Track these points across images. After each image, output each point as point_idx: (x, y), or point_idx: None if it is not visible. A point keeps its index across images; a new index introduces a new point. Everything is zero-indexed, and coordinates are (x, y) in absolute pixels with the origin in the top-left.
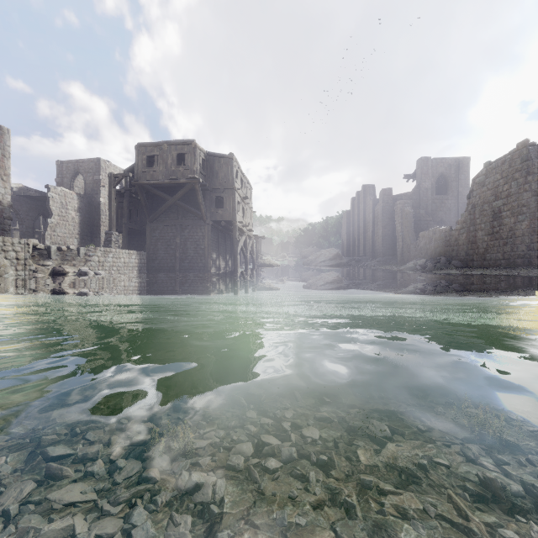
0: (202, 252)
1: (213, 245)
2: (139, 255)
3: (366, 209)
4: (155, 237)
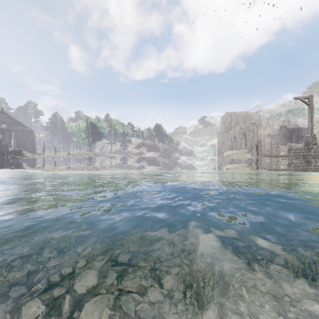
0: None
1: None
2: None
3: None
4: None
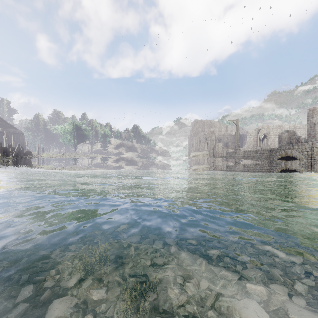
0: None
1: None
2: None
3: None
4: None
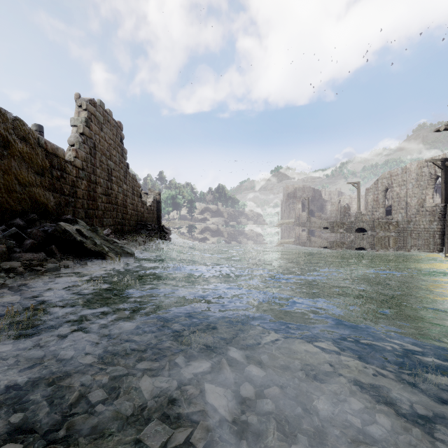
0: None
1: None
2: (444, 221)
3: None
4: None
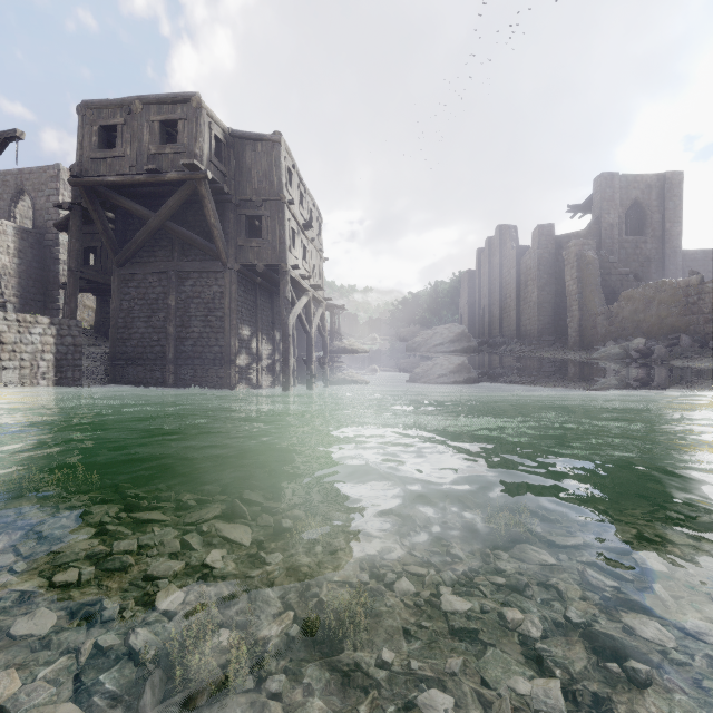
0: (218, 324)
1: (244, 311)
2: (59, 326)
3: (503, 264)
4: (129, 295)
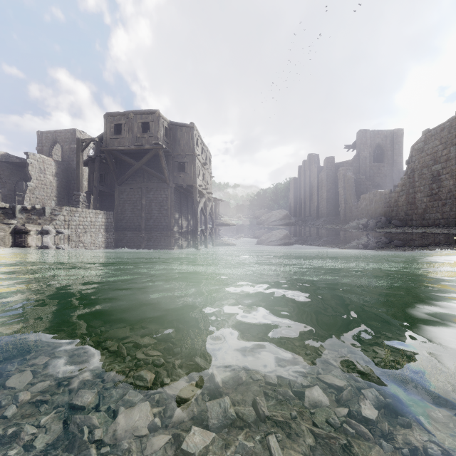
0: (165, 212)
1: (176, 206)
2: (106, 214)
3: (311, 176)
4: (123, 199)
